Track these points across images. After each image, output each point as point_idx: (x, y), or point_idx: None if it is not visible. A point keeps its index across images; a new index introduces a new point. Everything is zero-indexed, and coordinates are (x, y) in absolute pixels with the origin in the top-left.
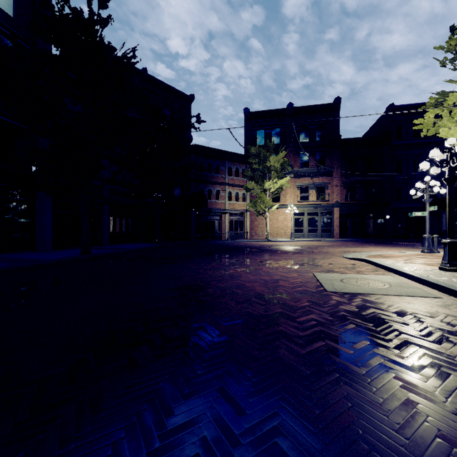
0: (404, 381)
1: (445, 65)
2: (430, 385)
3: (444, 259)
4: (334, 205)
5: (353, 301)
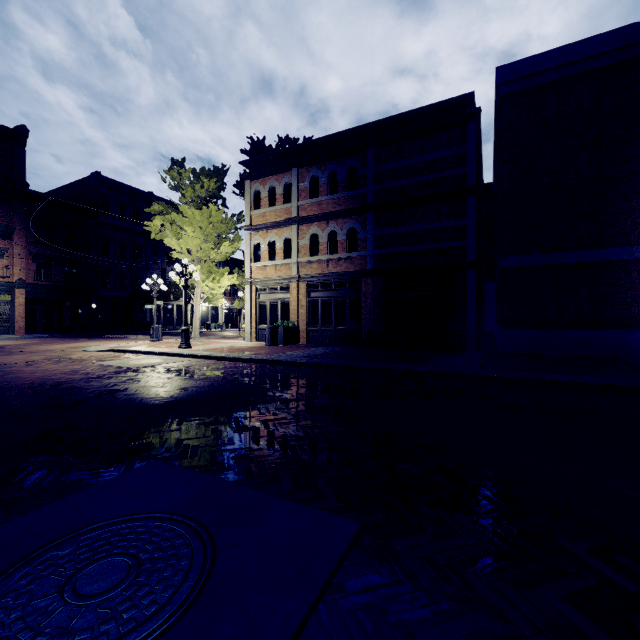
0: (212, 376)
1: (165, 181)
2: (218, 375)
3: (183, 341)
4: (17, 284)
5: (158, 368)
